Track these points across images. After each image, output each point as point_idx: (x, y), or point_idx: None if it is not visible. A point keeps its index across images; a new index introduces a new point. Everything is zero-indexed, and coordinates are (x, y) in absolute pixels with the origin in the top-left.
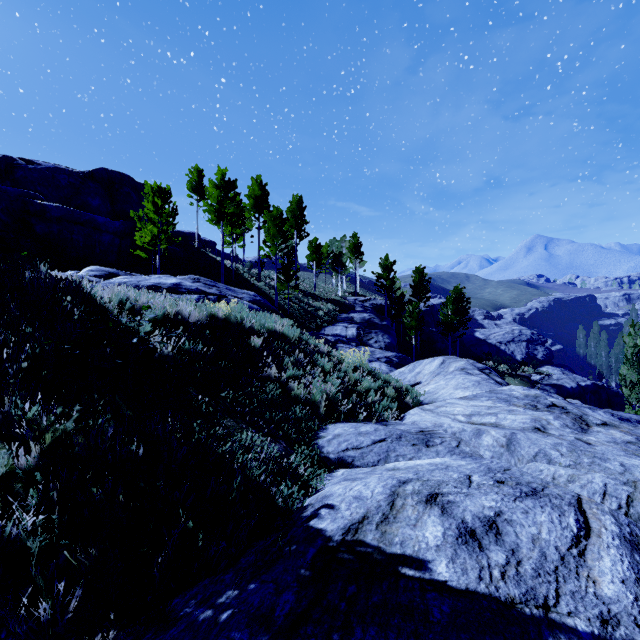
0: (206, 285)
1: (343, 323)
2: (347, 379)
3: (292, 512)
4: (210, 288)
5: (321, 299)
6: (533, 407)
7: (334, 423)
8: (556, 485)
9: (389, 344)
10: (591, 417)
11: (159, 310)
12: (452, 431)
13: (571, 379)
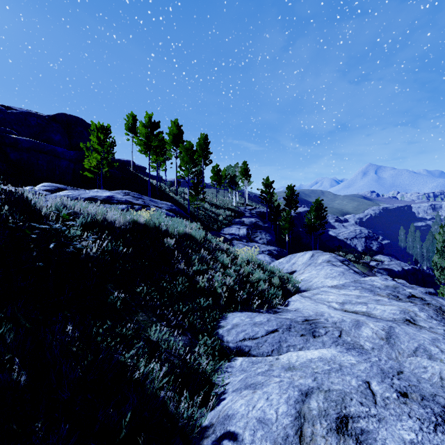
0: (134, 197)
1: (237, 225)
2: (242, 271)
3: (192, 438)
4: (137, 200)
5: (221, 208)
6: (396, 297)
7: (232, 312)
8: None
9: (270, 240)
10: None
11: (89, 217)
12: (333, 321)
13: (397, 264)
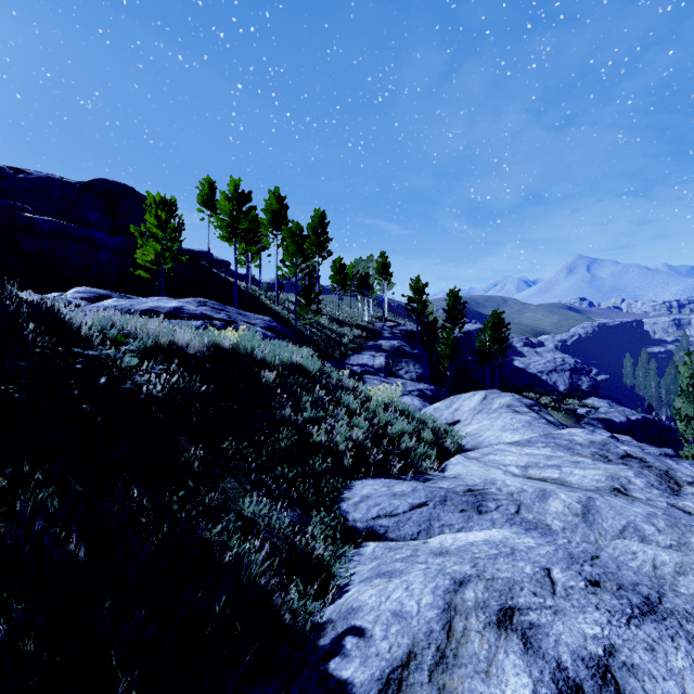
0: (213, 309)
1: (370, 351)
2: (376, 421)
3: (304, 636)
4: (218, 313)
5: (346, 325)
6: (603, 458)
7: (362, 479)
8: (675, 590)
9: (421, 375)
10: (679, 473)
11: (149, 339)
12: (508, 491)
13: (620, 412)
